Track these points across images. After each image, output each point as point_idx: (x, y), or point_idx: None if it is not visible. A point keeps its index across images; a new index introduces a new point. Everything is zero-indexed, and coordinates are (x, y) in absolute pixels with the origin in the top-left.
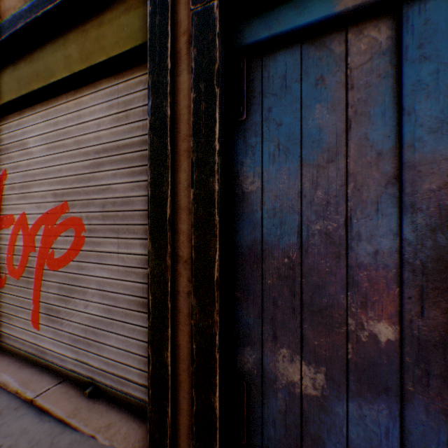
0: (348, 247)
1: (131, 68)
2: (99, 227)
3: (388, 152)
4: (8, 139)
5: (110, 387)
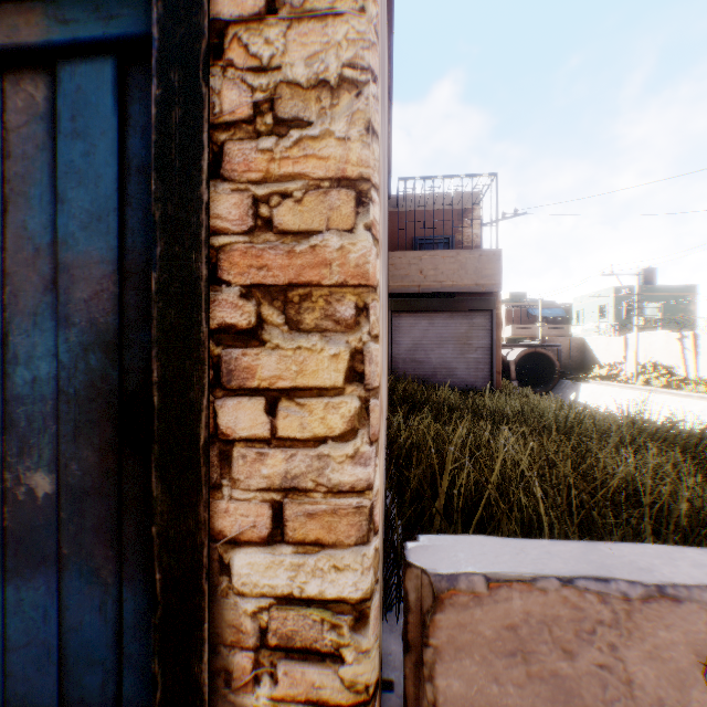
0: (7, 374)
1: None
2: None
3: (48, 248)
4: None
5: None
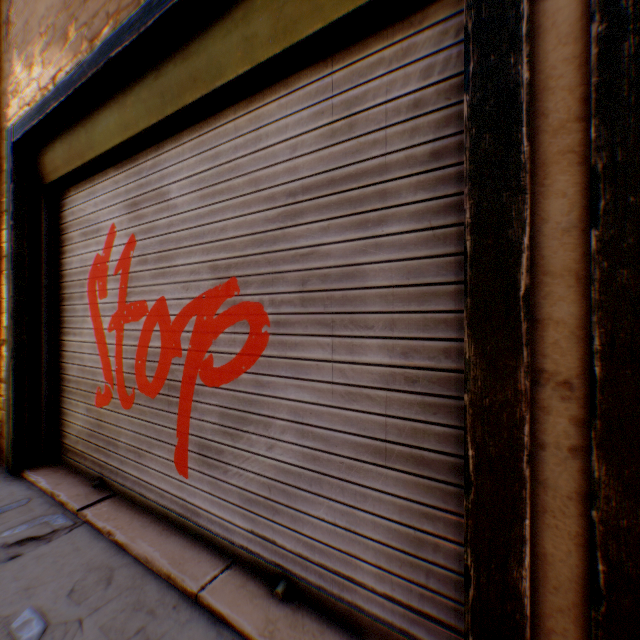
0: None
1: (359, 42)
2: (294, 317)
3: None
4: (136, 190)
5: (317, 588)
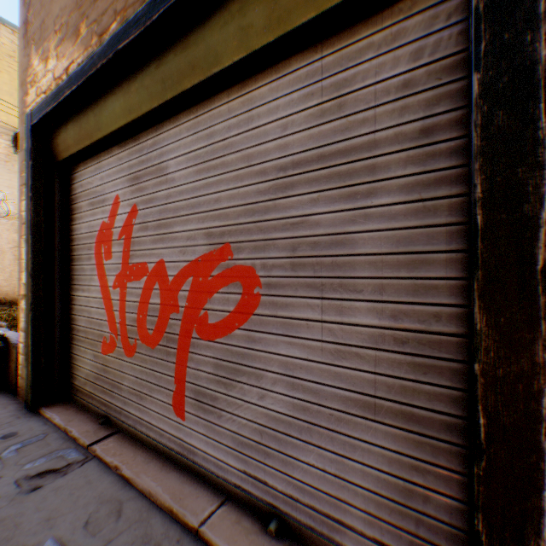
0: None
1: (348, 29)
2: (284, 280)
3: None
4: (138, 165)
5: (307, 527)
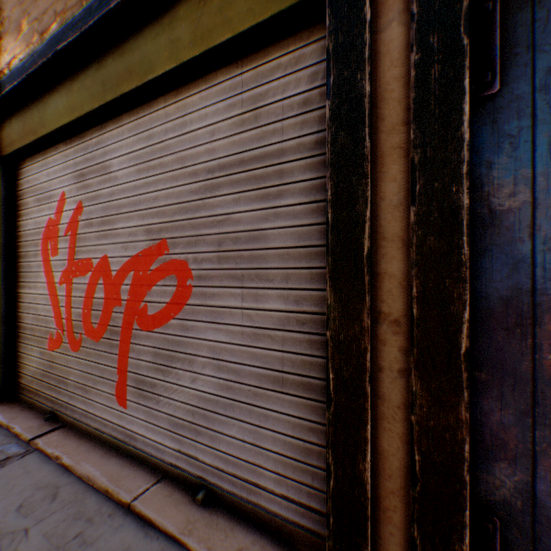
0: None
1: (262, 50)
2: (212, 272)
3: None
4: (83, 163)
5: (230, 493)
